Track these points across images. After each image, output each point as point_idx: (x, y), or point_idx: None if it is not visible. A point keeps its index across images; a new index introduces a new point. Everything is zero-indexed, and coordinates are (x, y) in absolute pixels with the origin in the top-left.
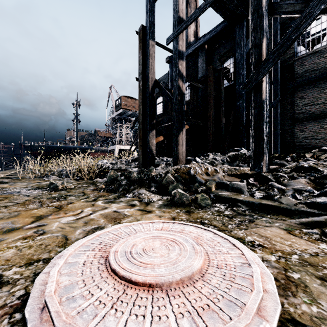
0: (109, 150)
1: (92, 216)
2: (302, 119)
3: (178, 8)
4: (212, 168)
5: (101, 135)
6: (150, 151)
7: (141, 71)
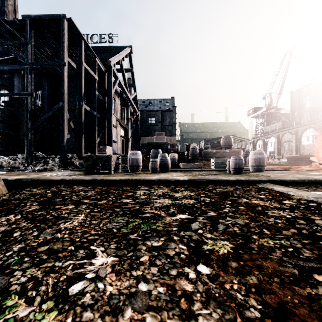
0: None
1: None
2: None
3: None
4: (13, 162)
5: None
6: None
7: None
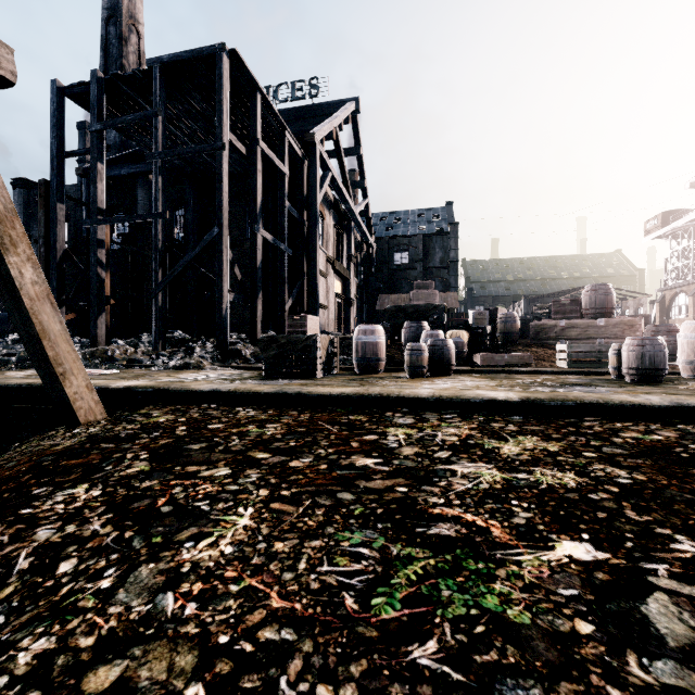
0: None
1: None
2: None
3: (97, 200)
4: (133, 350)
5: None
6: None
7: (43, 234)
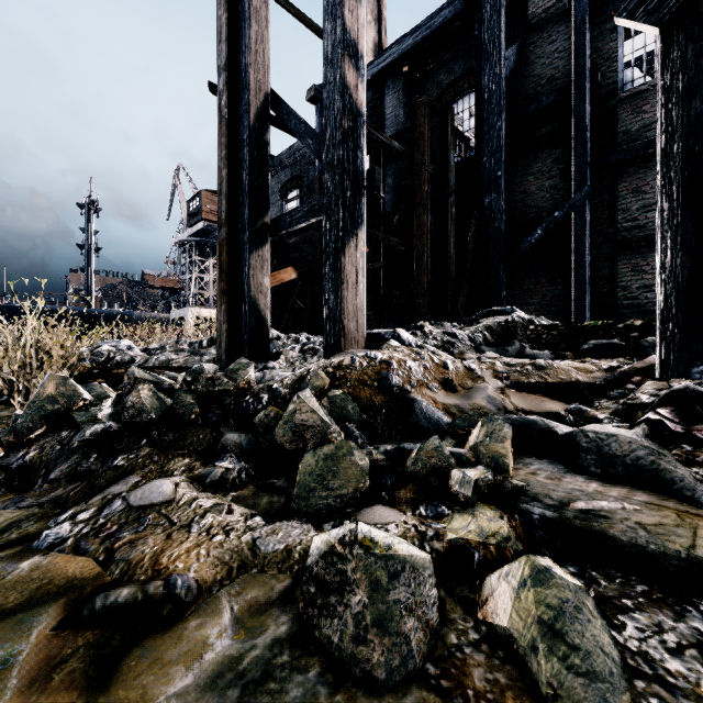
0: (173, 321)
1: None
2: (639, 243)
3: None
4: (459, 363)
5: (153, 283)
6: (254, 310)
7: (224, 59)
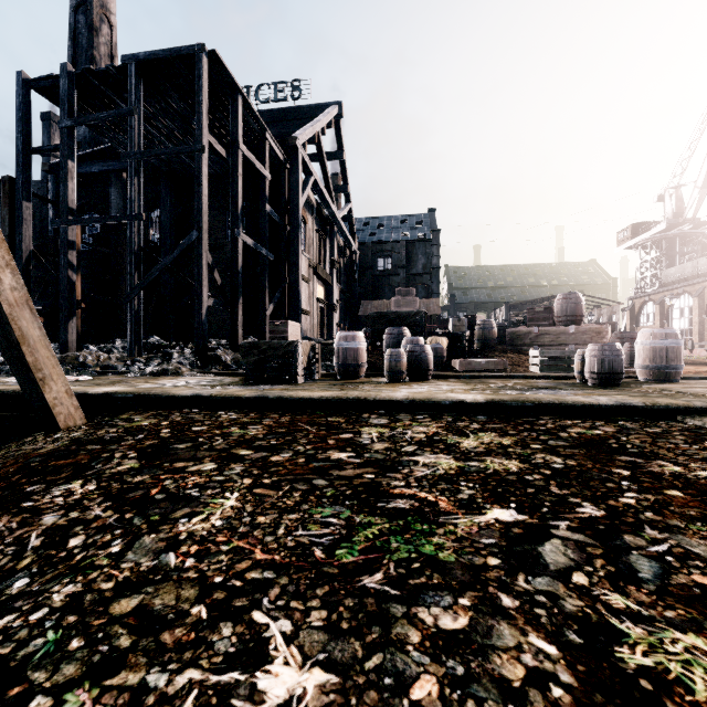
0: None
1: (5, 379)
2: None
3: (67, 199)
4: (106, 356)
5: None
6: None
7: (8, 234)
